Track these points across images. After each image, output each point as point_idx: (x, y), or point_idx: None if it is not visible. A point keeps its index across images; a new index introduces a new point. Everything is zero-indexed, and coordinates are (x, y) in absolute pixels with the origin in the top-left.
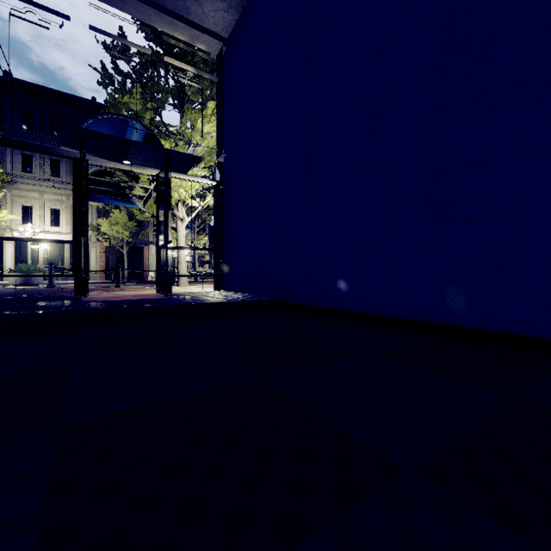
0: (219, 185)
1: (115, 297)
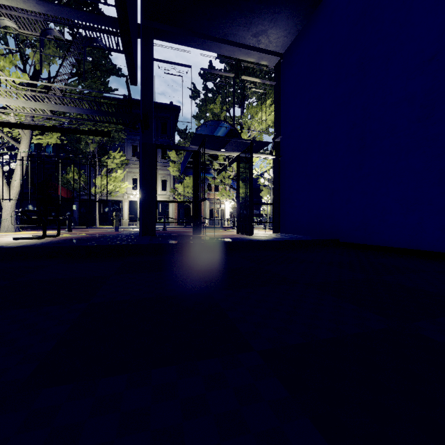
0: (277, 158)
1: (218, 236)
